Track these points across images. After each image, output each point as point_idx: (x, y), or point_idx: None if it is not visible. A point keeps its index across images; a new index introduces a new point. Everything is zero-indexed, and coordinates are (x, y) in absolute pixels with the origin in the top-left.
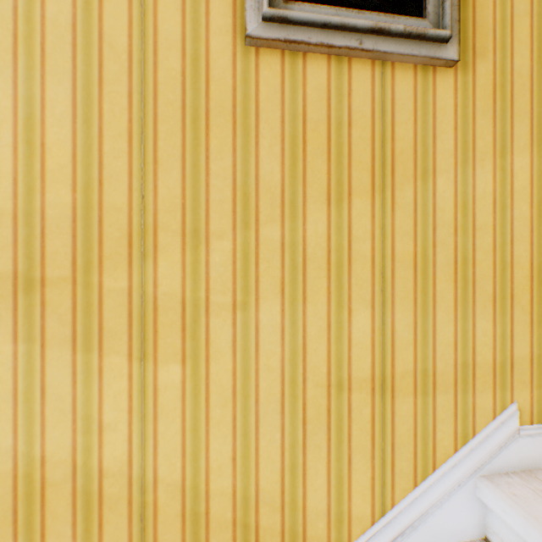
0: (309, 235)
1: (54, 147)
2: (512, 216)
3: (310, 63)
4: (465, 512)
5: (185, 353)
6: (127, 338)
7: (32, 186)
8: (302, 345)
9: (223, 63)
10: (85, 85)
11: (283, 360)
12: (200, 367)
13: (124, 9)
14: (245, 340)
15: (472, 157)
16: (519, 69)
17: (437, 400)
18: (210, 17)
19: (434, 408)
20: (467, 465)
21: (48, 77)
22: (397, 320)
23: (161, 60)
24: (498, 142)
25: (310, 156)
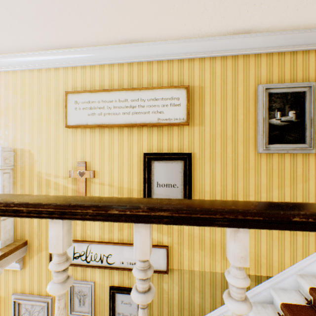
0: (273, 196)
1: (217, 178)
2: None
3: (273, 156)
4: None
5: None
6: None
7: (213, 185)
8: None
9: (252, 158)
10: (223, 165)
11: None
12: None
13: (230, 148)
14: None
15: None
16: None
17: (309, 238)
18: (249, 148)
19: (308, 240)
20: None
21: (216, 164)
22: None
23: (238, 158)
24: None
25: (273, 177)
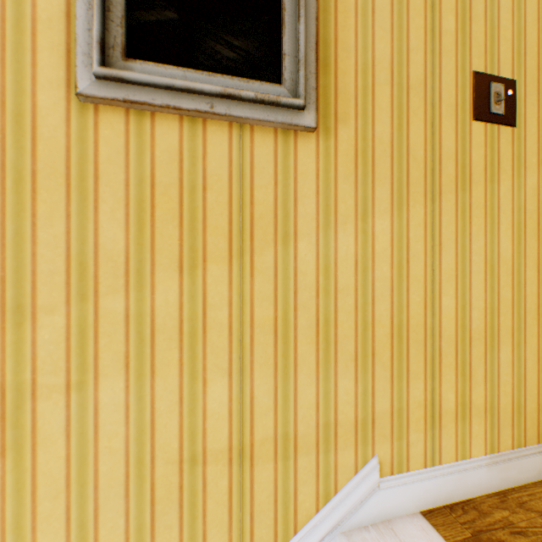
0: (159, 305)
1: None
2: (374, 276)
3: (160, 123)
4: None
5: (5, 444)
6: None
7: None
8: (151, 421)
9: (55, 120)
10: None
11: (128, 439)
12: (25, 457)
13: None
14: (82, 422)
15: (335, 221)
16: (381, 136)
17: (299, 463)
18: (38, 68)
19: (295, 471)
20: (328, 523)
21: None
22: (257, 386)
23: None
24: (360, 206)
25: (160, 221)
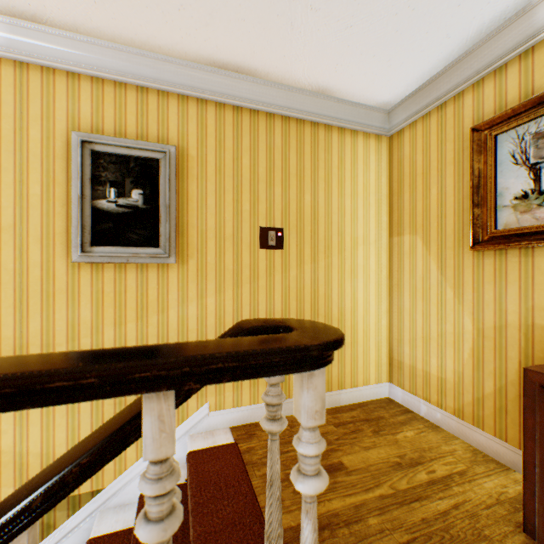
0: (106, 341)
1: None
2: (207, 323)
3: (106, 267)
4: (182, 451)
5: None
6: None
7: None
8: None
9: (63, 271)
10: None
11: None
12: None
13: (12, 252)
14: None
15: (187, 300)
16: (210, 261)
17: None
18: (56, 252)
19: None
20: (183, 431)
21: None
22: None
23: (31, 272)
24: (200, 293)
25: (106, 307)
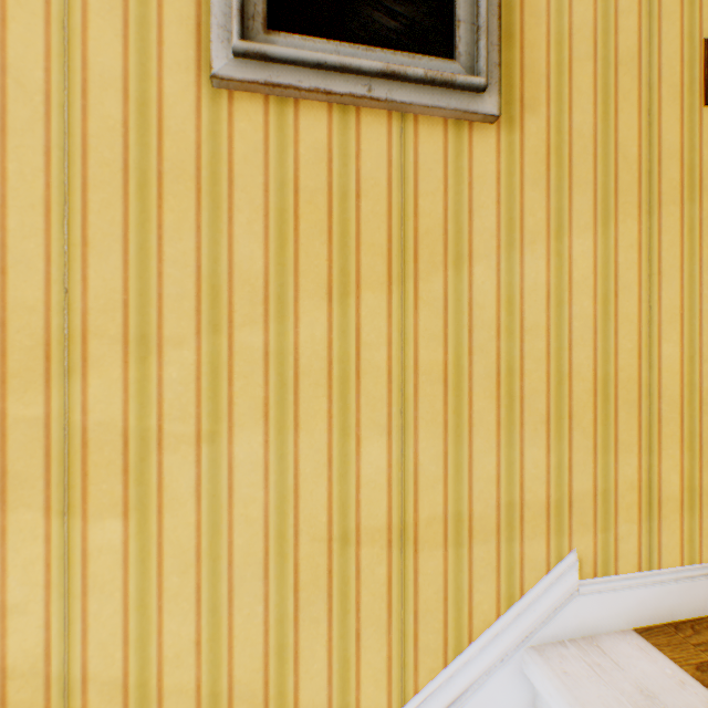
0: (303, 341)
1: None
2: (571, 314)
3: (304, 114)
4: (510, 695)
5: (128, 503)
6: (43, 485)
7: None
8: (294, 486)
9: (184, 111)
10: None
11: (267, 507)
12: (150, 521)
13: (38, 33)
14: (214, 482)
15: (520, 239)
16: (580, 128)
17: (474, 552)
18: (164, 47)
19: (470, 563)
20: (512, 634)
21: None
22: (422, 450)
23: (93, 104)
24: (553, 220)
25: (304, 236)
